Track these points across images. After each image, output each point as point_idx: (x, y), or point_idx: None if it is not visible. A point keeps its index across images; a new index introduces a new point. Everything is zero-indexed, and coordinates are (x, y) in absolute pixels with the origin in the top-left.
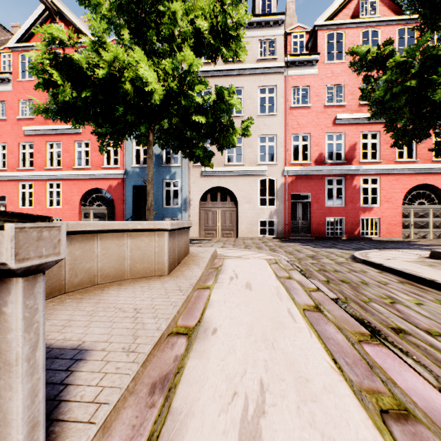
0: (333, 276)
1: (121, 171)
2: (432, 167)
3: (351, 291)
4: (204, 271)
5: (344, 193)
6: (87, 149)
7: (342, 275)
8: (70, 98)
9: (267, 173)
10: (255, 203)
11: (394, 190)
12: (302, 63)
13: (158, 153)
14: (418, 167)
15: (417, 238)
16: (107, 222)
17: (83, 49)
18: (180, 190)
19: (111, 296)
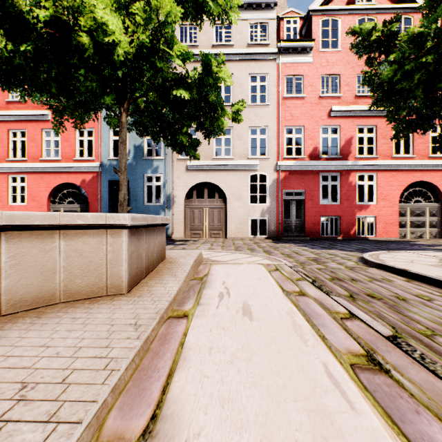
0: (354, 288)
1: (96, 164)
2: (429, 163)
3: (392, 313)
4: (183, 284)
5: (340, 190)
6: (57, 138)
7: (365, 287)
8: (2, 50)
9: (258, 168)
10: (245, 200)
11: (391, 187)
12: (295, 49)
13: (139, 144)
14: (415, 164)
15: (413, 237)
16: (19, 213)
17: (33, 0)
18: (163, 186)
19: (1, 346)
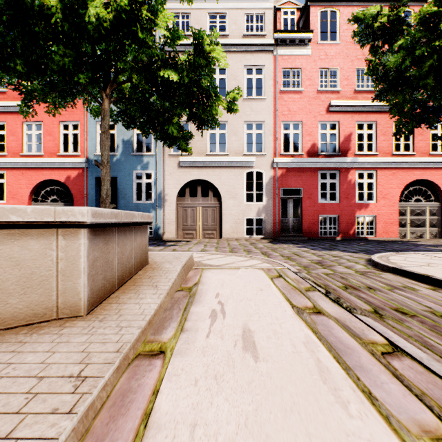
0: (375, 300)
1: (81, 160)
2: (430, 161)
3: (439, 339)
4: (166, 298)
5: (339, 188)
6: (39, 132)
7: (388, 298)
8: None
9: (254, 165)
10: (241, 199)
11: (391, 186)
12: (293, 41)
13: (128, 139)
14: (416, 161)
15: (413, 237)
16: None
17: None
18: (154, 183)
19: None
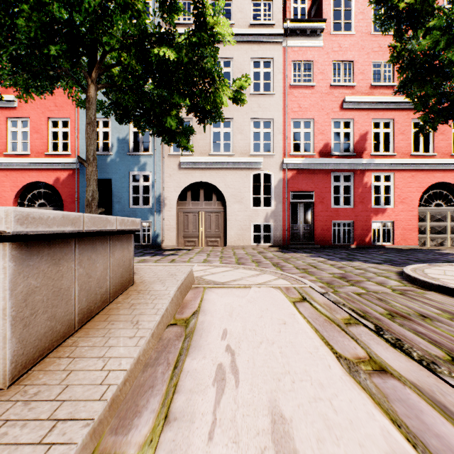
0: (442, 338)
1: (72, 160)
2: (452, 162)
3: None
4: (149, 343)
5: (354, 192)
6: (25, 129)
7: None
8: None
9: (261, 166)
10: (247, 203)
11: (409, 189)
12: (304, 31)
13: (123, 137)
14: (437, 162)
15: (433, 245)
16: None
17: None
18: (152, 186)
19: None
